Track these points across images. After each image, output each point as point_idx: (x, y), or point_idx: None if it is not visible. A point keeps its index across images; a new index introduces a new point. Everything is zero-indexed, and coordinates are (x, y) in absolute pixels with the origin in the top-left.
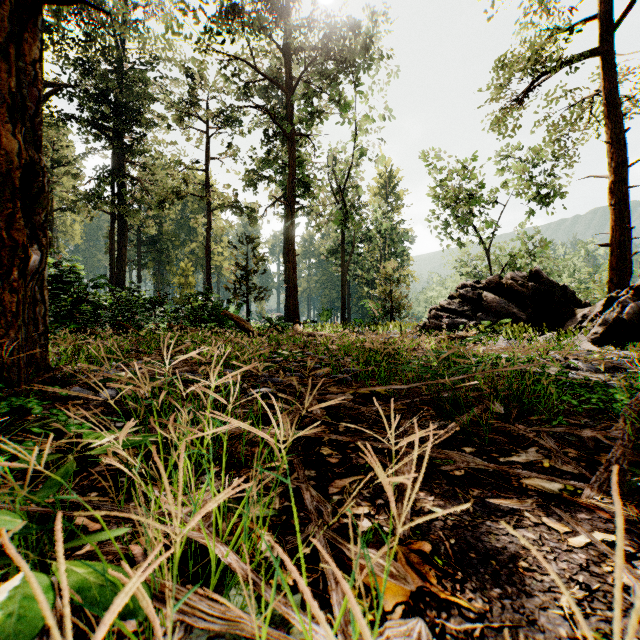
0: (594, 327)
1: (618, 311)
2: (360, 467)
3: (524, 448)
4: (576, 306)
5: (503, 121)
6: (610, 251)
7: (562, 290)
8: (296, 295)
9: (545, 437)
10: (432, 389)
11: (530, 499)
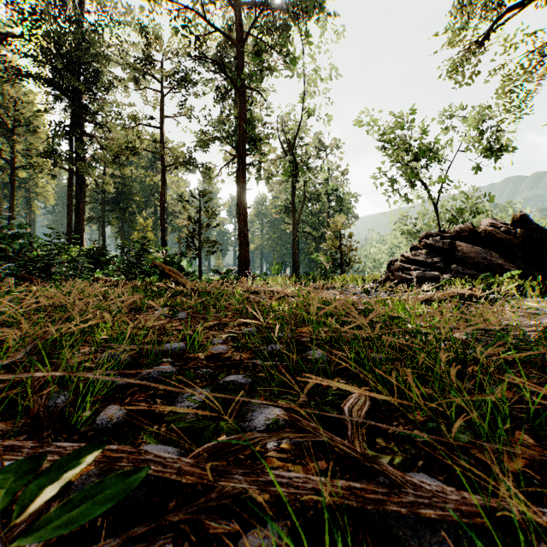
0: None
1: None
2: None
3: None
4: None
5: (462, 65)
6: None
7: None
8: (247, 248)
9: None
10: None
11: None
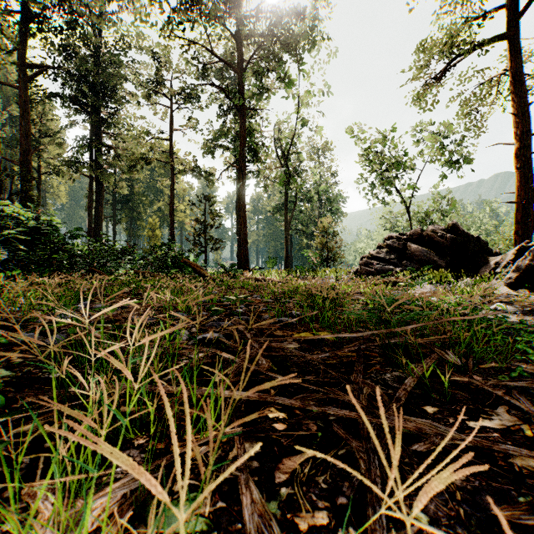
0: (508, 273)
1: (529, 259)
2: (311, 437)
3: (491, 407)
4: (488, 255)
5: (423, 97)
6: (516, 208)
7: (476, 241)
8: (246, 246)
9: (516, 396)
10: (381, 337)
11: (532, 493)
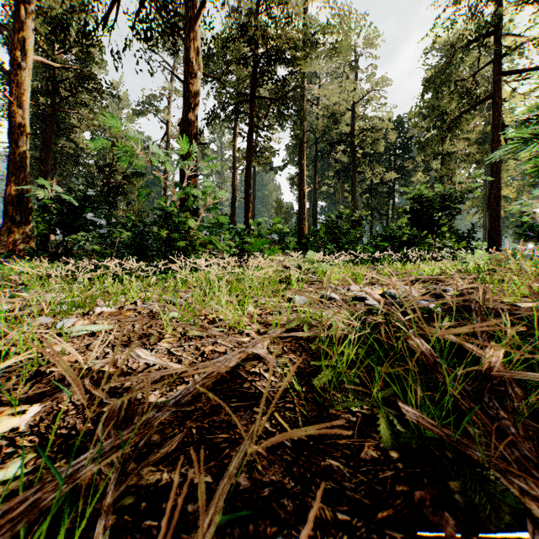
0: None
1: None
2: None
3: None
4: None
5: None
6: None
7: None
8: None
9: None
10: None
11: None
